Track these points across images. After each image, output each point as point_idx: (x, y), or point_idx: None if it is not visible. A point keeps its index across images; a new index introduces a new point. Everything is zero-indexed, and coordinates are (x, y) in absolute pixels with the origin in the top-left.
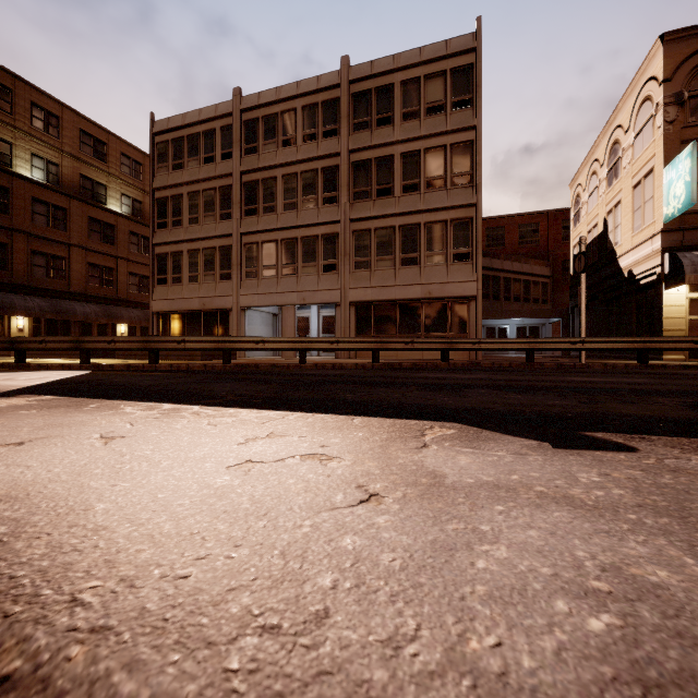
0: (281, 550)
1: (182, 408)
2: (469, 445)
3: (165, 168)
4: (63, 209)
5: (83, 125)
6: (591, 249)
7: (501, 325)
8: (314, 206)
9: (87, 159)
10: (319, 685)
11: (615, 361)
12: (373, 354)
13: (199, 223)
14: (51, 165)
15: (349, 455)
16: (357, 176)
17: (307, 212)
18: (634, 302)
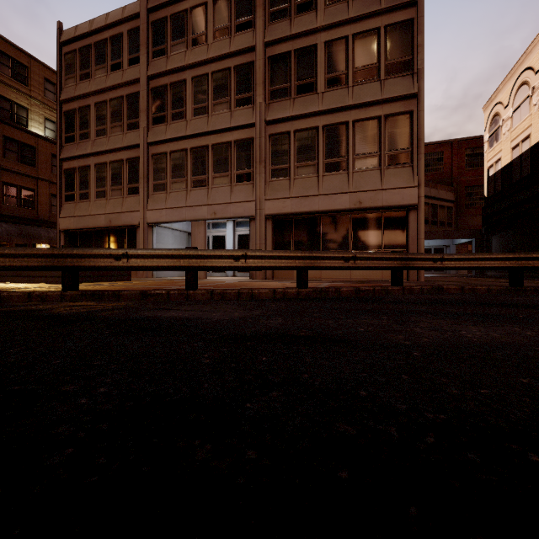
0: None
1: None
2: None
3: (72, 79)
4: None
5: None
6: (518, 164)
7: None
8: (226, 109)
9: (5, 80)
10: None
11: None
12: (298, 276)
13: (106, 134)
14: None
15: None
16: (274, 72)
17: (218, 116)
18: None
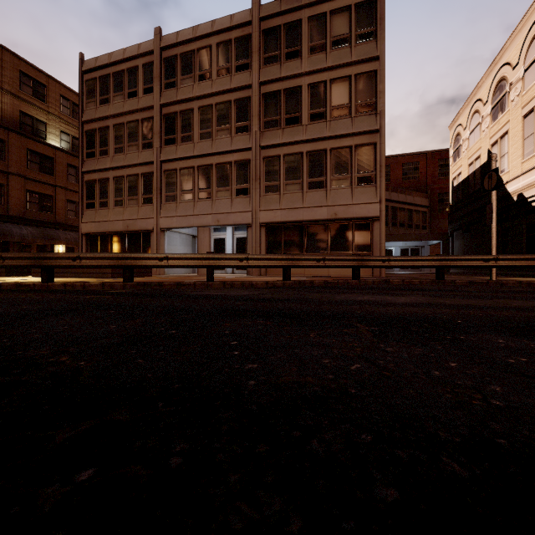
0: None
1: None
2: None
3: (93, 103)
4: (2, 141)
5: (23, 68)
6: (473, 179)
7: (387, 247)
8: (228, 135)
9: (27, 98)
10: None
11: (518, 278)
12: (284, 272)
13: (123, 152)
14: None
15: None
16: (267, 106)
17: (221, 140)
18: (524, 223)
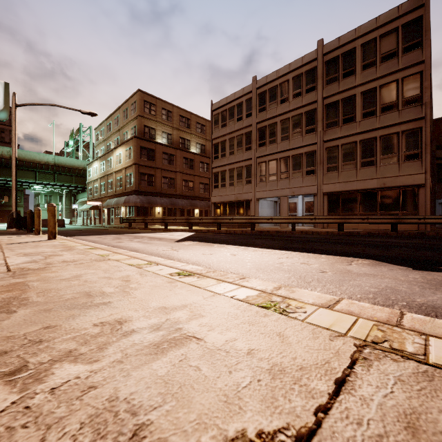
0: (299, 276)
1: (248, 248)
2: (371, 266)
3: (217, 127)
4: (174, 155)
5: (181, 113)
6: None
7: None
8: (300, 136)
9: (182, 129)
10: (309, 286)
11: None
12: (339, 226)
13: (234, 154)
14: (169, 135)
15: (318, 264)
16: (328, 113)
17: (295, 140)
18: None
